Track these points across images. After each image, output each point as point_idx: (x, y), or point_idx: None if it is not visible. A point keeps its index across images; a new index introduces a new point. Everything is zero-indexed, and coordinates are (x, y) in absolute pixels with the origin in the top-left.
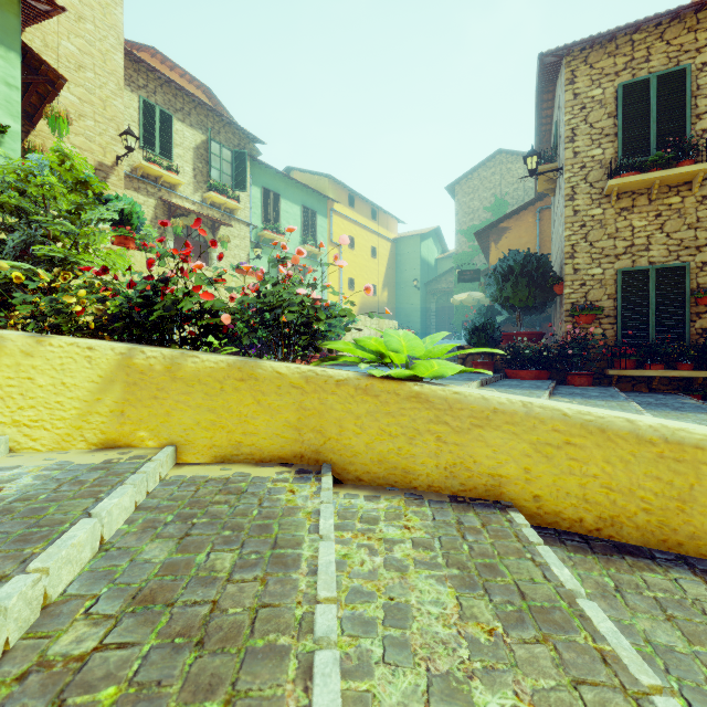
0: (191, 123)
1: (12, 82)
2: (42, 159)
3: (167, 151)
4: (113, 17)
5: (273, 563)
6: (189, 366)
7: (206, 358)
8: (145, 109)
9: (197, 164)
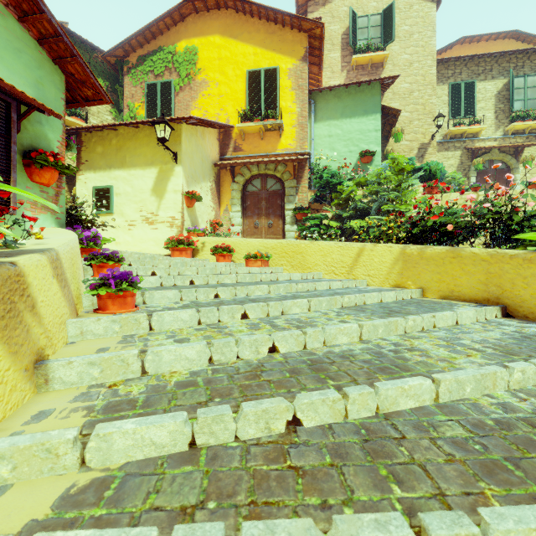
0: (492, 76)
1: (377, 128)
2: (387, 163)
3: (470, 111)
4: (429, 47)
5: (425, 311)
6: (428, 252)
7: (435, 248)
8: (452, 91)
9: (498, 106)
